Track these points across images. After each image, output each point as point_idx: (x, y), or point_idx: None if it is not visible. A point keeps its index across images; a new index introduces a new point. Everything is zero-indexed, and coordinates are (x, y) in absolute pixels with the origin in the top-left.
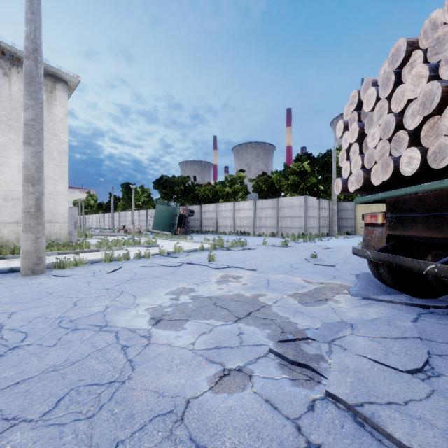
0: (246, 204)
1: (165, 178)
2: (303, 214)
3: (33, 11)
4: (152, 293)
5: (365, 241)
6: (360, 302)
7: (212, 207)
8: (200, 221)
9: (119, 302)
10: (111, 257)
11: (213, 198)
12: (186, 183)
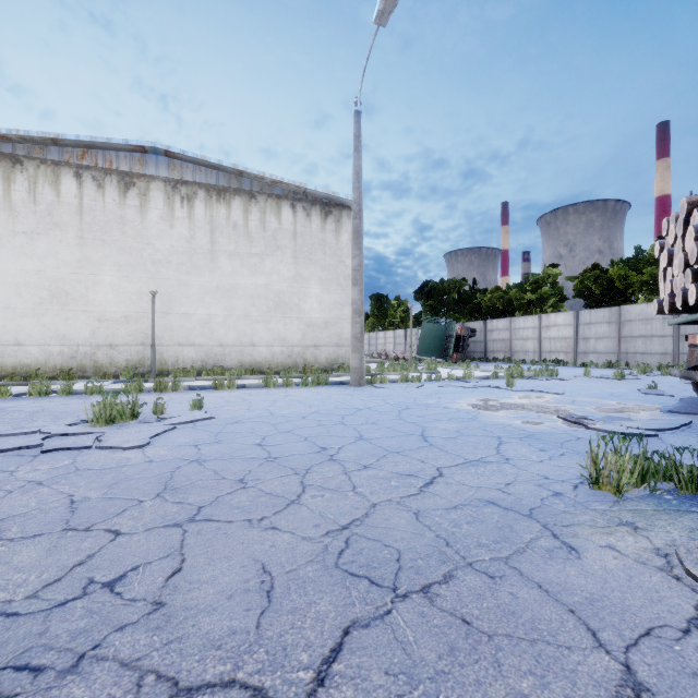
0: (560, 318)
1: (430, 285)
2: (670, 331)
3: (359, 180)
4: (464, 399)
5: (687, 363)
6: (663, 415)
7: (503, 323)
8: (484, 344)
9: (443, 401)
10: (407, 378)
11: (504, 310)
12: (461, 288)
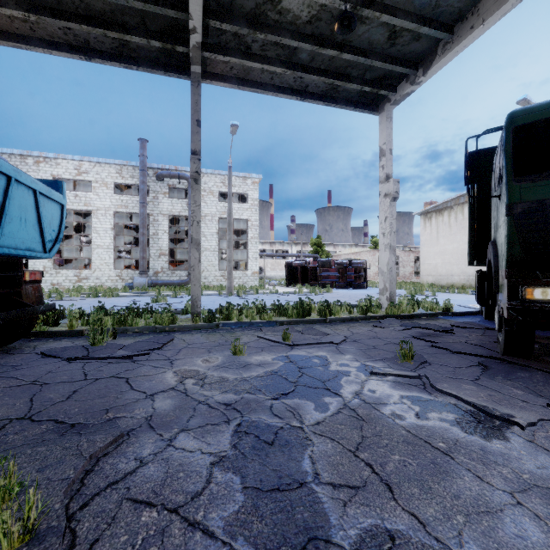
0: None
1: None
2: None
3: None
4: None
5: None
6: None
7: None
8: None
9: None
10: None
11: None
12: None
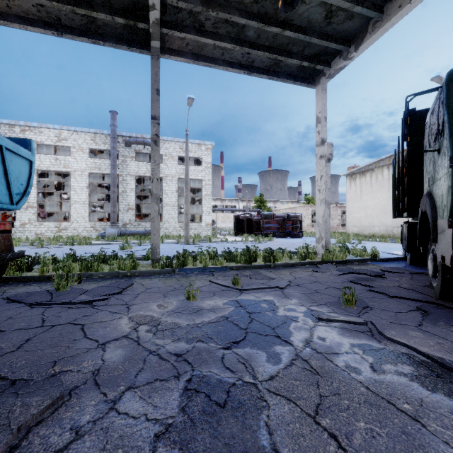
0: None
1: None
2: None
3: None
4: None
5: None
6: None
7: None
8: None
9: None
10: None
11: None
12: None
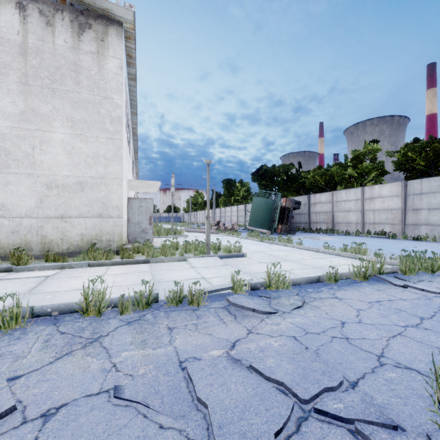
0: (385, 189)
1: (264, 168)
2: None
3: None
4: None
5: None
6: None
7: (325, 197)
8: (308, 216)
9: None
10: (101, 303)
11: (325, 186)
12: (289, 171)
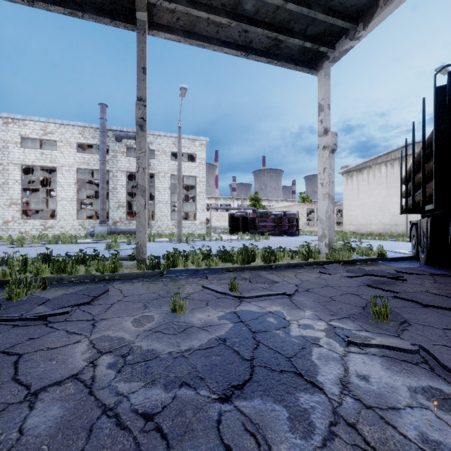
0: None
1: None
2: None
3: None
4: None
5: None
6: None
7: None
8: None
9: None
10: None
11: None
12: None
